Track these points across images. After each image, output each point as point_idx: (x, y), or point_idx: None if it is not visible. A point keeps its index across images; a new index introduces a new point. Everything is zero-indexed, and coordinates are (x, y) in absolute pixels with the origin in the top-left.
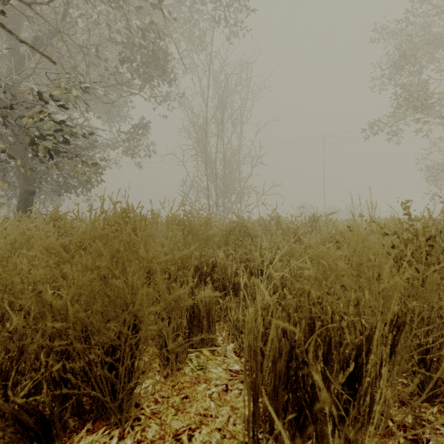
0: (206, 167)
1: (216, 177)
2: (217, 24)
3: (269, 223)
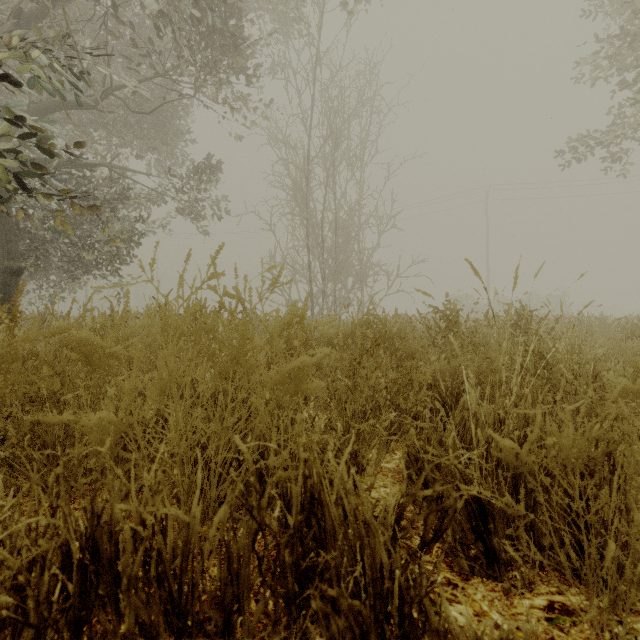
0: (307, 233)
1: (323, 249)
2: None
3: (435, 324)
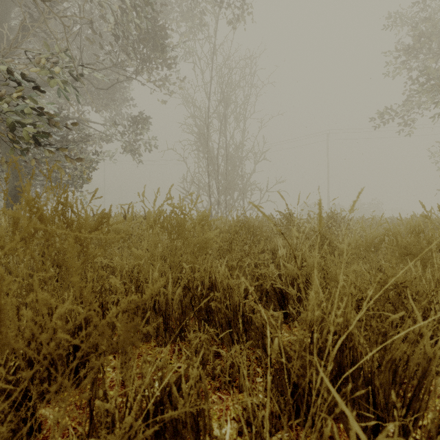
0: (207, 163)
1: (218, 173)
2: (219, 10)
3: (280, 222)
